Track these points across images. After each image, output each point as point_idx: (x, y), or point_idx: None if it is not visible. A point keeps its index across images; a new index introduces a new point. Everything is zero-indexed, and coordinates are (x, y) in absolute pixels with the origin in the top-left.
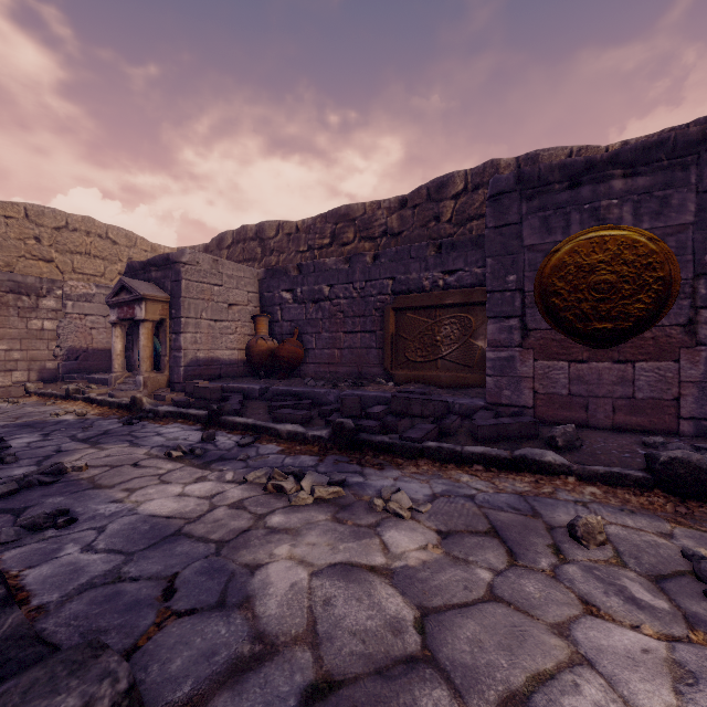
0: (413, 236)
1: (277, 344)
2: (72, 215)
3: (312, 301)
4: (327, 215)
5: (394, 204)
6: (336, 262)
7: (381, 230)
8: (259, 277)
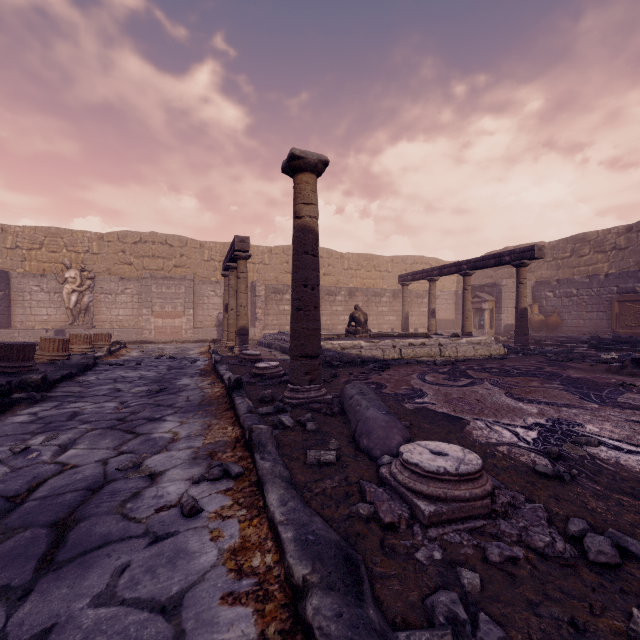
0: (637, 250)
1: (544, 317)
2: (416, 256)
3: (565, 297)
4: (567, 239)
5: (622, 230)
6: (580, 278)
7: (611, 247)
8: (531, 285)
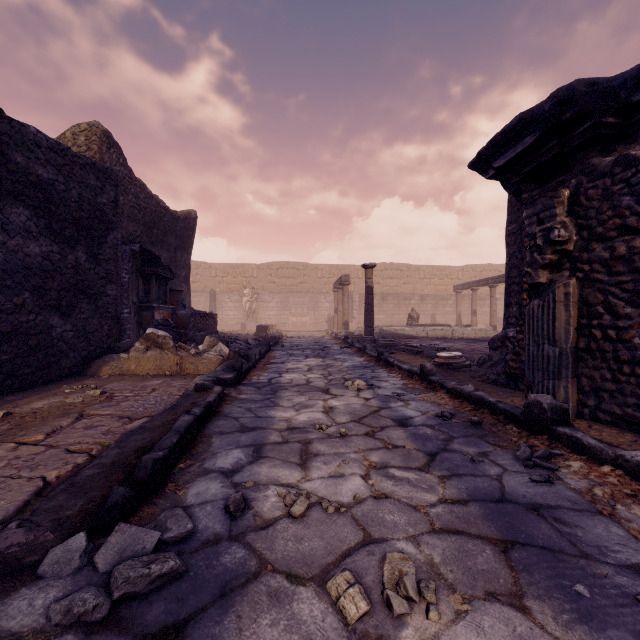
0: None
1: None
2: (485, 265)
3: None
4: None
5: None
6: None
7: None
8: None
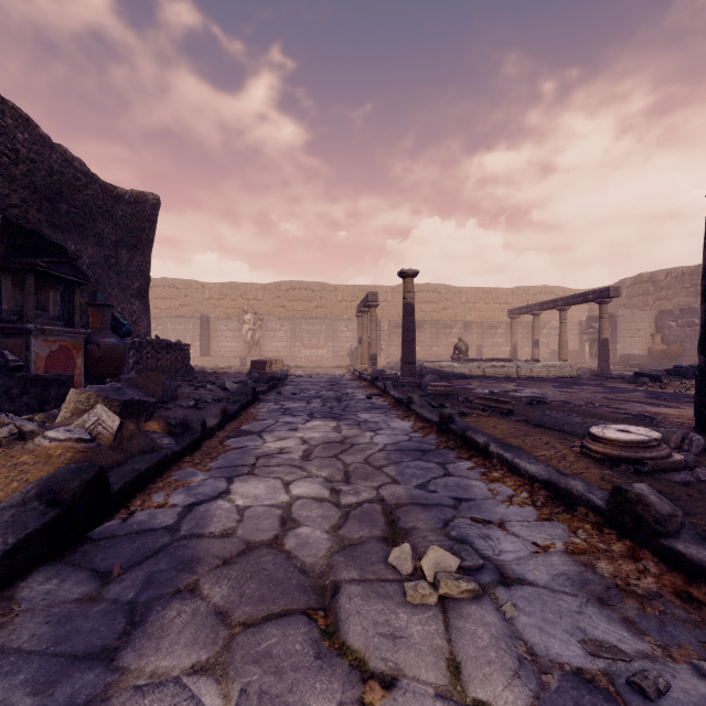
0: None
1: (666, 347)
2: (539, 287)
3: (687, 326)
4: None
5: None
6: None
7: None
8: (654, 315)
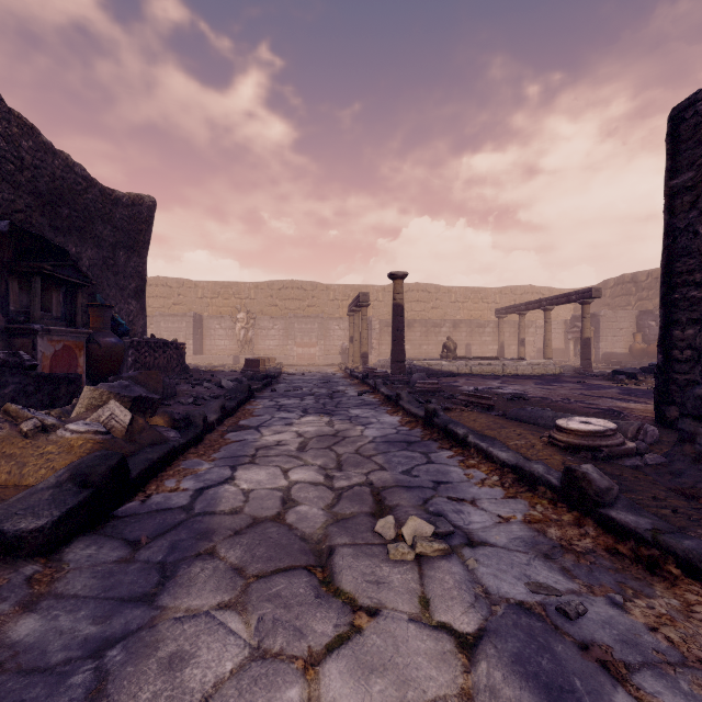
0: None
1: (646, 345)
2: (526, 287)
3: None
4: None
5: None
6: None
7: None
8: (635, 315)
